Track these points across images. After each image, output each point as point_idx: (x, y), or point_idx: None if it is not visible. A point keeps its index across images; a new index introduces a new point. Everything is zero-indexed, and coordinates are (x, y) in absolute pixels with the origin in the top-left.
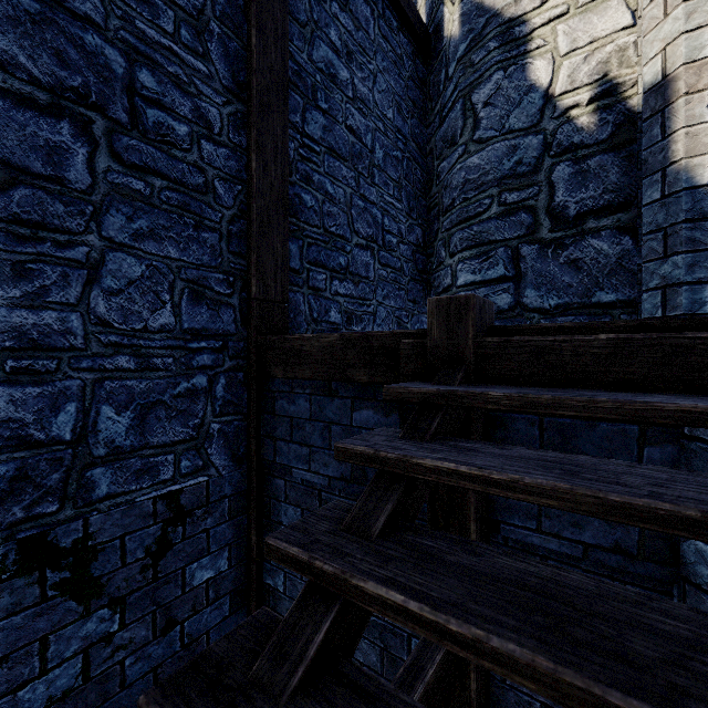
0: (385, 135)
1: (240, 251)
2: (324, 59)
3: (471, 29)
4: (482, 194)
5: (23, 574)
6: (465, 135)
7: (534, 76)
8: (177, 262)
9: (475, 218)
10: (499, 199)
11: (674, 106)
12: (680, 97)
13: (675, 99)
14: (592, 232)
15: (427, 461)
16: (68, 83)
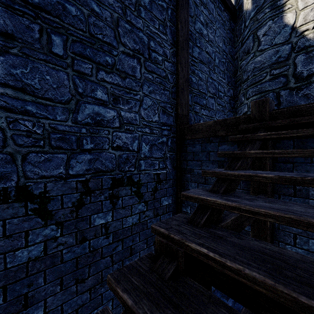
0: (219, 53)
1: (174, 98)
2: (198, 28)
3: (257, 5)
4: (262, 72)
5: (127, 186)
6: (254, 49)
7: (287, 20)
8: (159, 101)
9: (258, 82)
10: (270, 73)
11: None
12: None
13: None
14: None
15: (261, 133)
16: (136, 48)
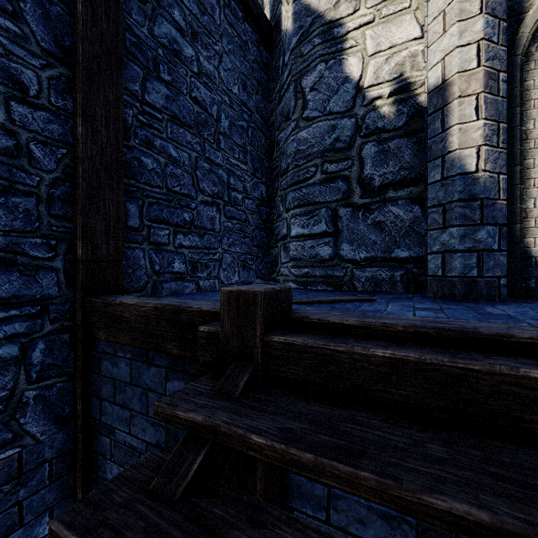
0: (231, 107)
1: (65, 214)
2: (167, 35)
3: (301, 26)
4: (309, 162)
5: None
6: (296, 113)
7: (349, 70)
8: None
9: (304, 182)
10: (322, 168)
11: (450, 106)
12: (455, 99)
13: (451, 100)
14: (391, 201)
15: None
16: None
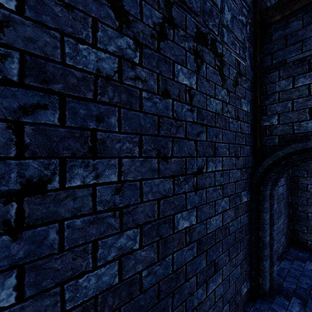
0: None
1: None
2: None
3: None
4: None
5: (211, 52)
6: None
7: None
8: None
9: None
10: None
11: None
12: None
13: None
14: None
15: None
16: None
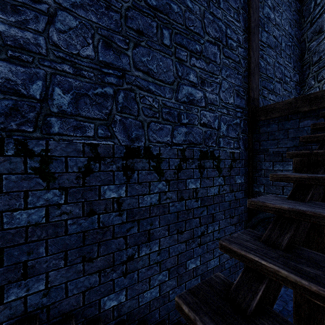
0: (285, 37)
1: (246, 82)
2: (266, 12)
3: None
4: None
5: (210, 159)
6: None
7: None
8: (233, 84)
9: None
10: None
11: None
12: None
13: None
14: None
15: None
16: (216, 36)
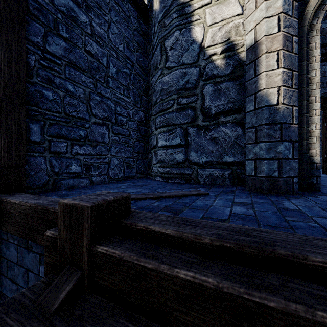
0: (117, 59)
1: None
2: (65, 5)
3: (164, 6)
4: (170, 97)
5: None
6: (161, 64)
7: (195, 35)
8: None
9: (166, 110)
10: (177, 101)
11: (260, 59)
12: (263, 54)
13: (261, 54)
14: (222, 123)
15: None
16: None
